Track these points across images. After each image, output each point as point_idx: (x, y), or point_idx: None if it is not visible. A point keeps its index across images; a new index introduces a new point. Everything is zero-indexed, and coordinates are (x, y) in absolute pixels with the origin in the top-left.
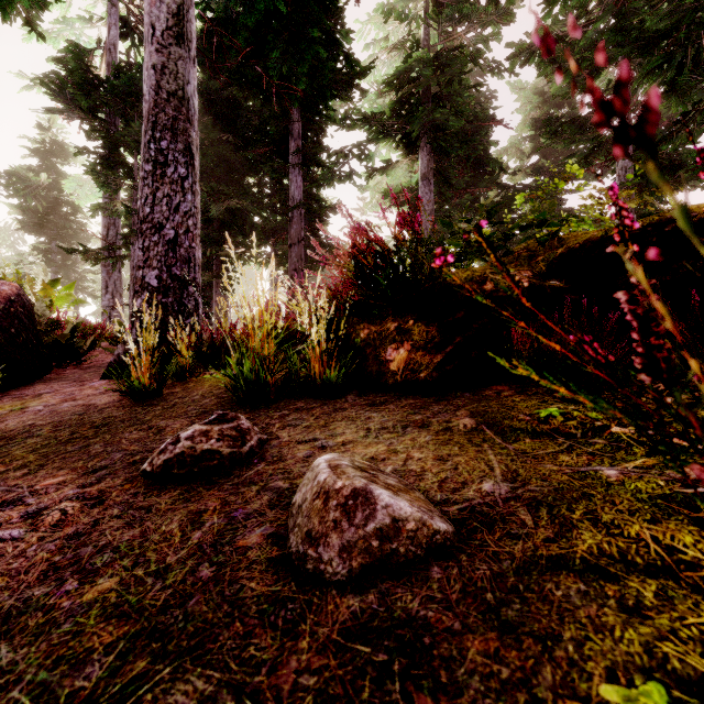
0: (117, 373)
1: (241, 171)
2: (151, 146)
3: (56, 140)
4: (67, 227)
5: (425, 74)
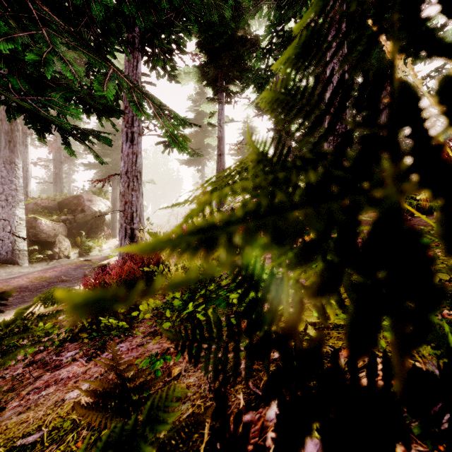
0: None
1: None
2: None
3: (250, 126)
4: None
5: None
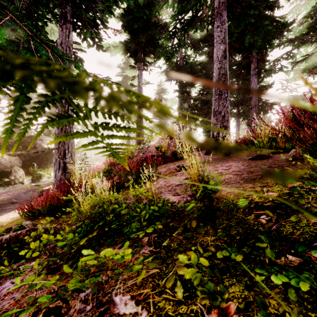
0: (209, 153)
1: None
2: (217, 91)
3: (162, 88)
4: None
5: None
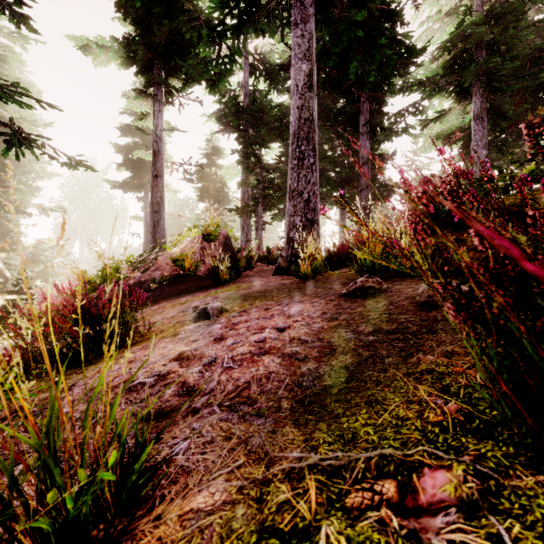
0: (280, 272)
1: (320, 142)
2: (296, 151)
3: (215, 146)
4: (219, 196)
5: (477, 31)
